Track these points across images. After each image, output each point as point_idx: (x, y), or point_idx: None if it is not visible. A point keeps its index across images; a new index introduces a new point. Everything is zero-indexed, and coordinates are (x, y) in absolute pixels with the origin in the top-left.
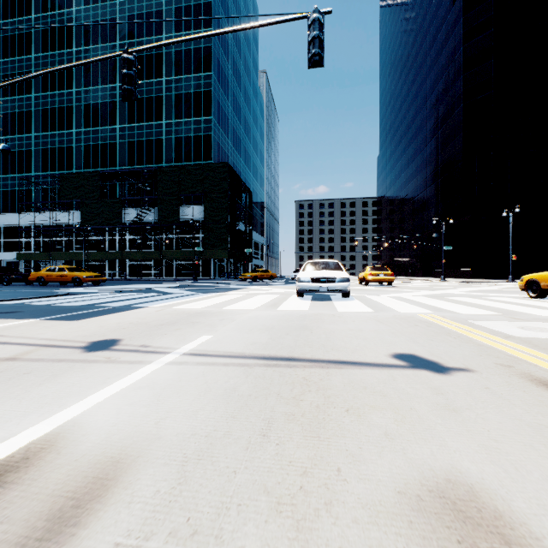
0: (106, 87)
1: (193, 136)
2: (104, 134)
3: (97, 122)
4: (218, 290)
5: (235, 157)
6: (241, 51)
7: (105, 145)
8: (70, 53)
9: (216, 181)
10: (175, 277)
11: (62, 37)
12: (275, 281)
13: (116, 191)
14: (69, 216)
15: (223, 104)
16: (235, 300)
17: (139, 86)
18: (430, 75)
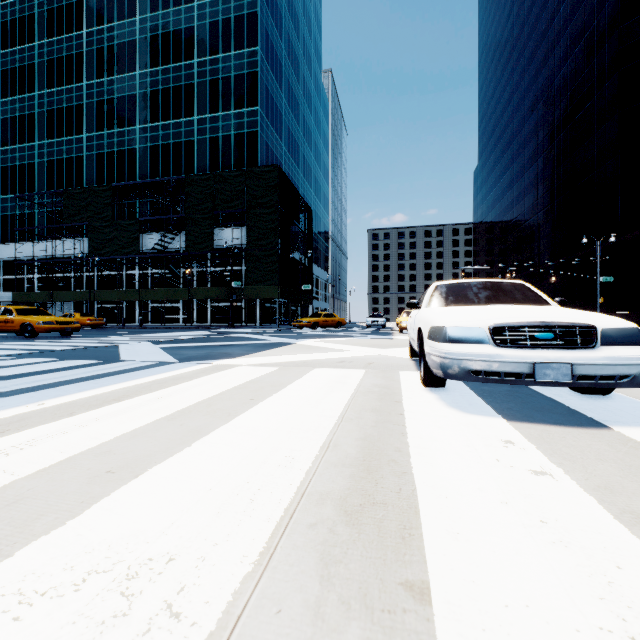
0: (123, 77)
1: (233, 135)
2: (120, 137)
3: (112, 123)
4: (235, 350)
5: (291, 167)
6: (299, 30)
7: (122, 152)
8: (80, 36)
9: (262, 191)
10: (209, 324)
11: (71, 16)
12: (344, 329)
13: (135, 211)
14: (79, 245)
15: (274, 93)
16: (208, 412)
17: (165, 73)
18: (560, 42)
